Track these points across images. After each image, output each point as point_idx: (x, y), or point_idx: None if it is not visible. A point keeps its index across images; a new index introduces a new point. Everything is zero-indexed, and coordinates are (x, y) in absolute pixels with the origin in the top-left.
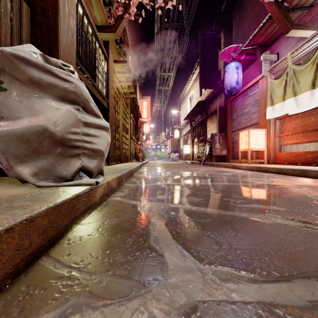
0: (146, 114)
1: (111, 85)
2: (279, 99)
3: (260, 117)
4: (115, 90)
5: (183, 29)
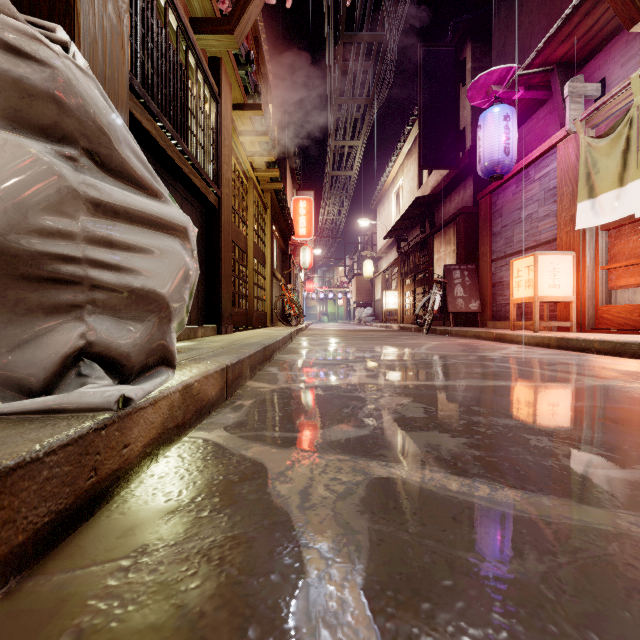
0: (306, 226)
1: (225, 157)
2: (610, 183)
3: (559, 226)
4: (236, 171)
5: (384, 43)
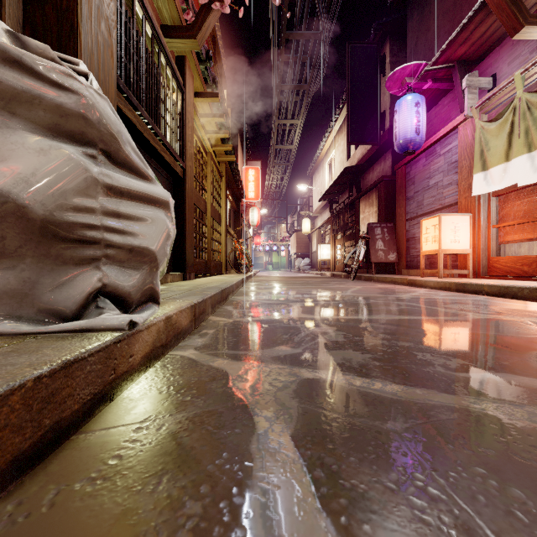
0: (254, 191)
1: (189, 136)
2: (498, 158)
3: (459, 193)
4: (197, 146)
5: (318, 40)
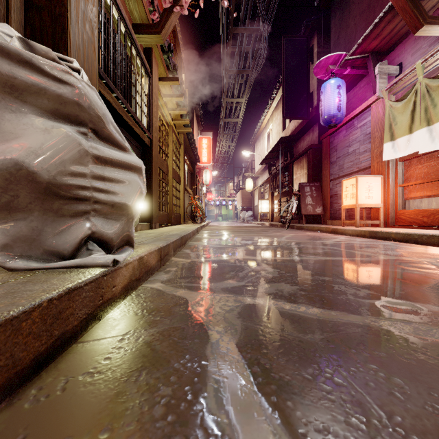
0: (207, 156)
1: (155, 113)
2: (403, 131)
3: (372, 158)
4: (161, 121)
5: (259, 34)
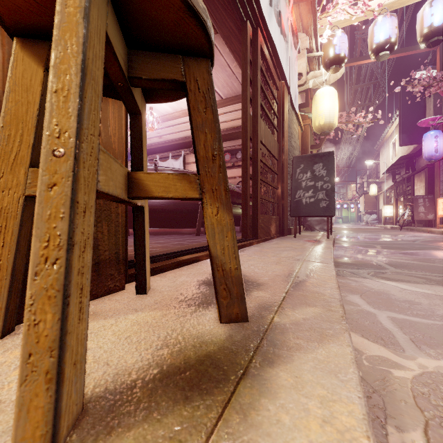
0: None
1: None
2: None
3: None
4: None
5: (378, 83)
